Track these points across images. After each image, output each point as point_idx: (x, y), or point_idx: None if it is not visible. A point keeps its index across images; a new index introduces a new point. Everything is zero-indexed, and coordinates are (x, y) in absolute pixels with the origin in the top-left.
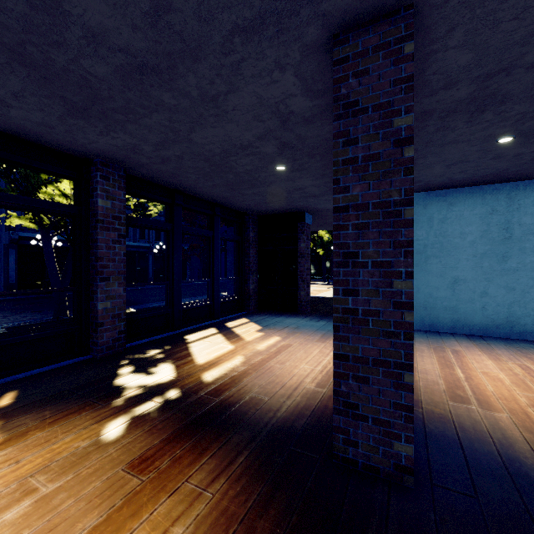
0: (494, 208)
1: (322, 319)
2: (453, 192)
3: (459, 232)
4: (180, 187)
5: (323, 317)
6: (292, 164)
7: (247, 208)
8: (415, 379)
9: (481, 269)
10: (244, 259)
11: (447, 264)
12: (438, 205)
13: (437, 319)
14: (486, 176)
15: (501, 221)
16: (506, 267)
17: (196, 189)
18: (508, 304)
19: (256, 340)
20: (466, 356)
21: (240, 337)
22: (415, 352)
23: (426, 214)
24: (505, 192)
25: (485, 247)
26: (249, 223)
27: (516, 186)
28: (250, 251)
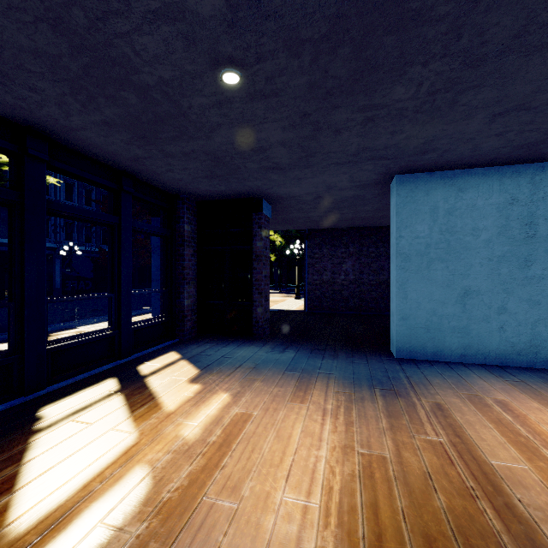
0: (514, 196)
1: (288, 346)
2: (463, 173)
3: (471, 227)
4: (36, 122)
5: (288, 343)
6: (253, 74)
7: (178, 186)
8: (522, 512)
9: (499, 277)
10: (176, 263)
11: (456, 270)
12: (444, 191)
13: (443, 345)
14: (519, 147)
15: (523, 214)
16: (530, 274)
17: (74, 133)
18: (532, 323)
19: (185, 405)
20: (529, 416)
21: (156, 401)
22: (452, 413)
23: (429, 202)
24: (528, 175)
25: (503, 248)
26: (182, 210)
27: (542, 168)
28: (185, 251)
